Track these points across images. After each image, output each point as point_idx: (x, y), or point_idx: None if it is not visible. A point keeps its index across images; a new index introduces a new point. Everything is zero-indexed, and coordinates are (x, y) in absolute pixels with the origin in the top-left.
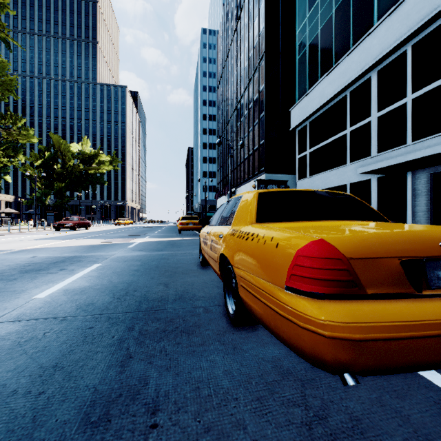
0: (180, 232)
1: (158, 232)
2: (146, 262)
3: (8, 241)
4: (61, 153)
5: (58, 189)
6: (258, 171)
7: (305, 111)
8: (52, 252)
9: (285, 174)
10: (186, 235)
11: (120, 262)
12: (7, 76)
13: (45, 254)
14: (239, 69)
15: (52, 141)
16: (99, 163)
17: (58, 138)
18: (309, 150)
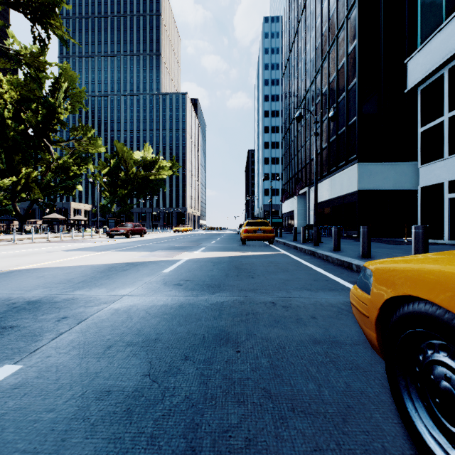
0: (244, 242)
1: (216, 241)
2: (163, 364)
3: (32, 252)
4: (125, 160)
5: (121, 196)
6: (346, 160)
7: (441, 52)
8: (26, 282)
9: (388, 162)
10: (253, 247)
11: (88, 353)
12: (78, 88)
13: (3, 289)
14: (313, 40)
15: (117, 149)
16: (159, 169)
17: (121, 145)
18: (447, 114)
